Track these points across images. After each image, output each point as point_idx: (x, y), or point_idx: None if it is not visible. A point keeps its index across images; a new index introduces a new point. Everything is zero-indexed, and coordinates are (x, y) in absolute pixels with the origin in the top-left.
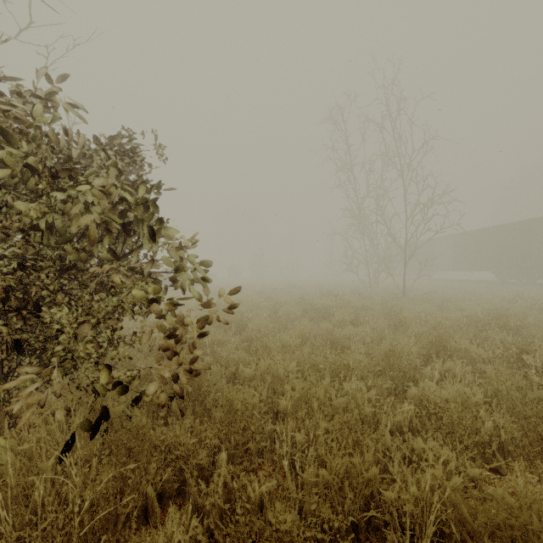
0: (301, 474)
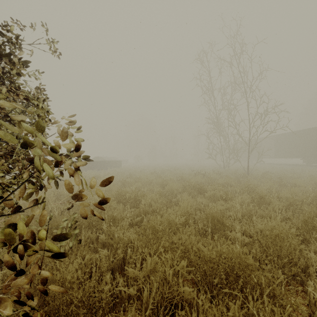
0: None
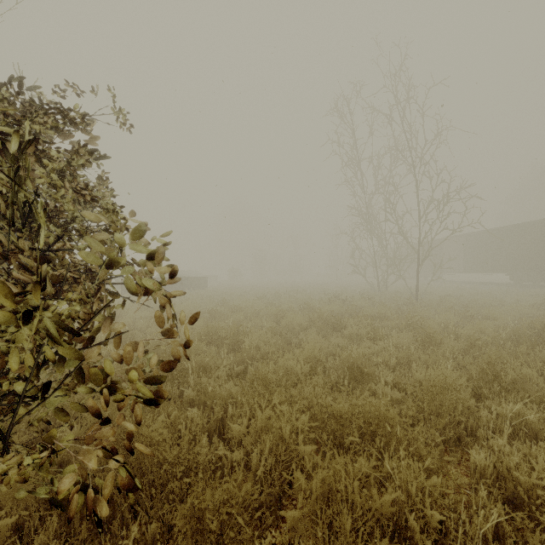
0: None
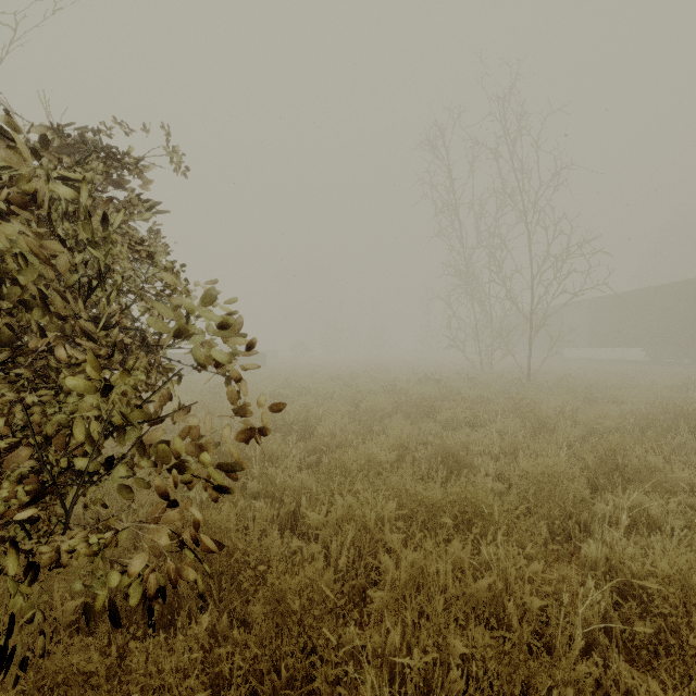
0: None
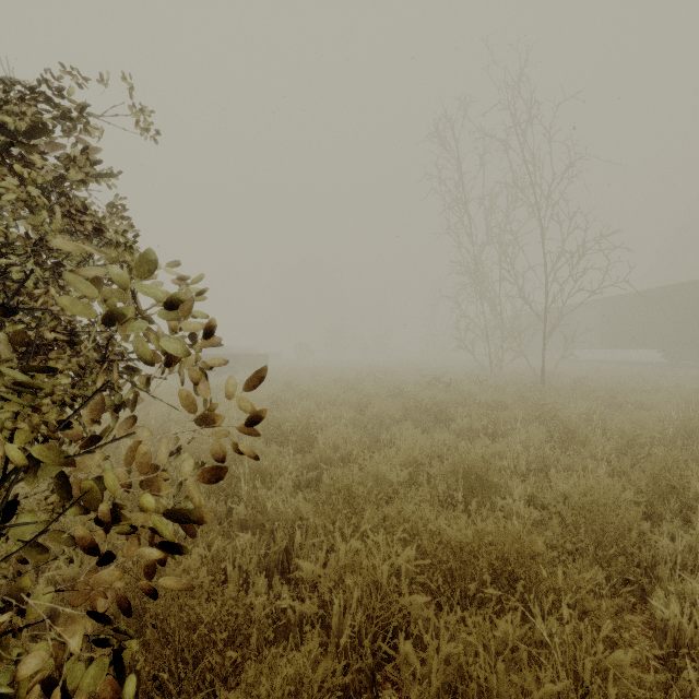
0: None
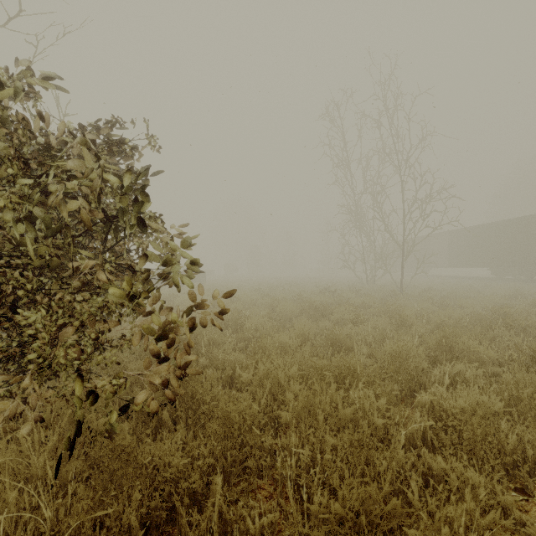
0: (309, 506)
